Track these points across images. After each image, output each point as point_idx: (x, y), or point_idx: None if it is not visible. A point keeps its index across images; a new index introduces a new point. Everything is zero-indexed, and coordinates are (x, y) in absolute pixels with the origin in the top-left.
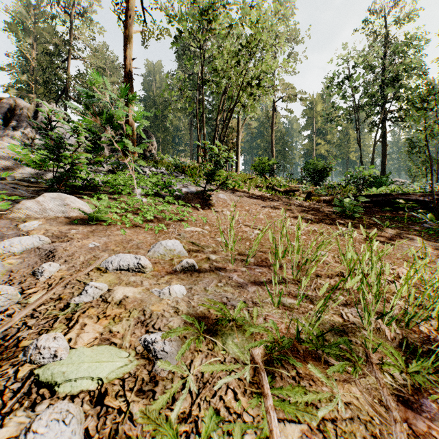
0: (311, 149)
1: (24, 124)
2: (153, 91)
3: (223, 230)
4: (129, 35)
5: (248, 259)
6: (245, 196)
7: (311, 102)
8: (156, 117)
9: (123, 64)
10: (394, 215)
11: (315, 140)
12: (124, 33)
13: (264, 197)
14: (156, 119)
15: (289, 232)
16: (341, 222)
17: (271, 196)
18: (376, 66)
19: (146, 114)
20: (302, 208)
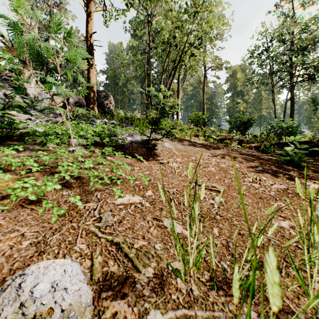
0: (232, 106)
1: (6, 86)
2: (113, 64)
3: (172, 198)
4: (90, 14)
5: (244, 315)
6: (188, 144)
7: (232, 71)
8: (116, 84)
9: (86, 37)
10: (317, 160)
11: (235, 100)
12: (87, 13)
13: (205, 145)
14: (115, 85)
15: (257, 194)
16: (298, 174)
17: (211, 144)
18: (288, 39)
19: (83, 54)
20: (245, 157)
